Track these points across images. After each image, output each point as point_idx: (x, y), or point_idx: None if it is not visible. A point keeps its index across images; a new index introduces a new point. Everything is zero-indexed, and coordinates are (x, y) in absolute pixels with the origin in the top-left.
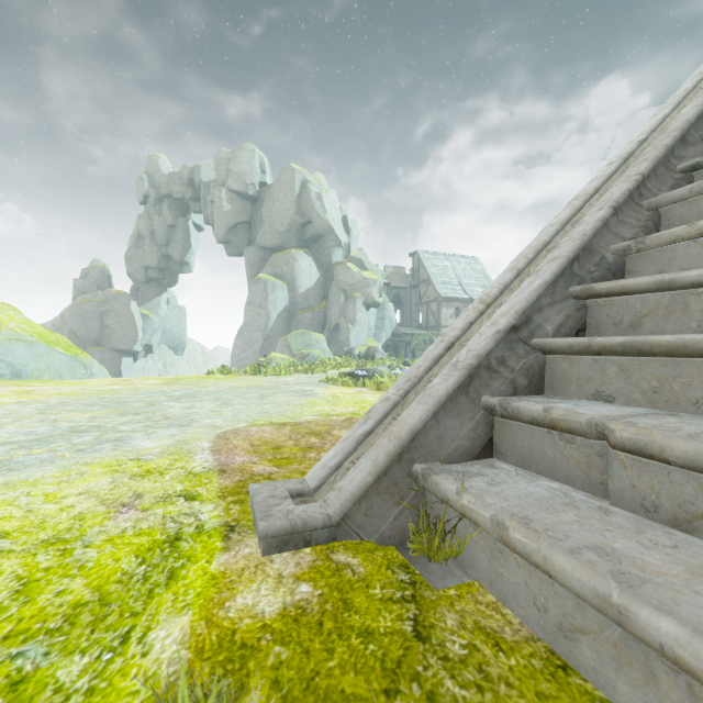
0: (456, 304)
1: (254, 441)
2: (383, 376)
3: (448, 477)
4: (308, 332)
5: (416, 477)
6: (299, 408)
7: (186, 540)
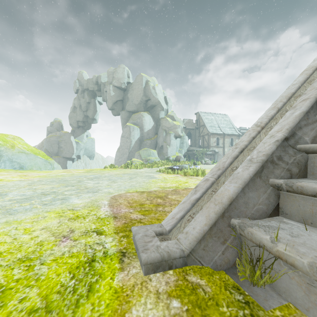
0: (217, 136)
1: (129, 200)
2: (187, 169)
3: (259, 229)
4: (149, 149)
5: (234, 227)
6: (149, 184)
7: (98, 262)
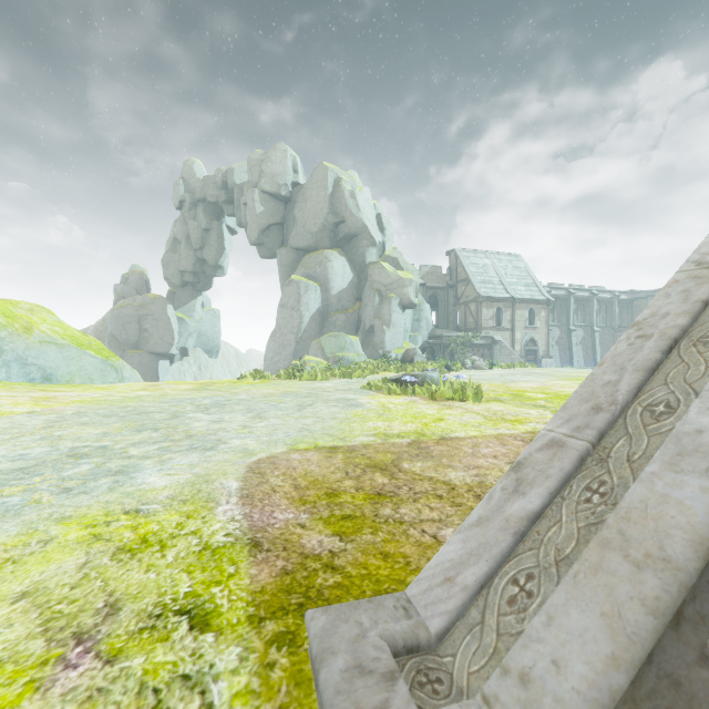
0: (497, 304)
1: (298, 478)
2: (437, 383)
3: None
4: (342, 334)
5: None
6: (346, 423)
7: None
